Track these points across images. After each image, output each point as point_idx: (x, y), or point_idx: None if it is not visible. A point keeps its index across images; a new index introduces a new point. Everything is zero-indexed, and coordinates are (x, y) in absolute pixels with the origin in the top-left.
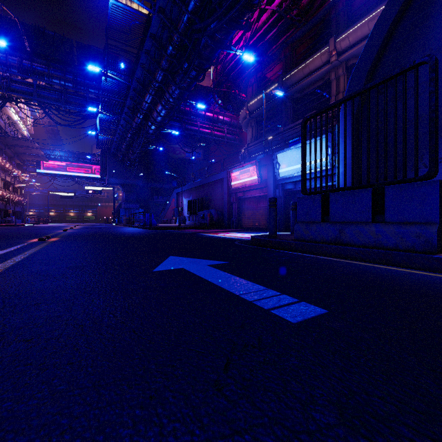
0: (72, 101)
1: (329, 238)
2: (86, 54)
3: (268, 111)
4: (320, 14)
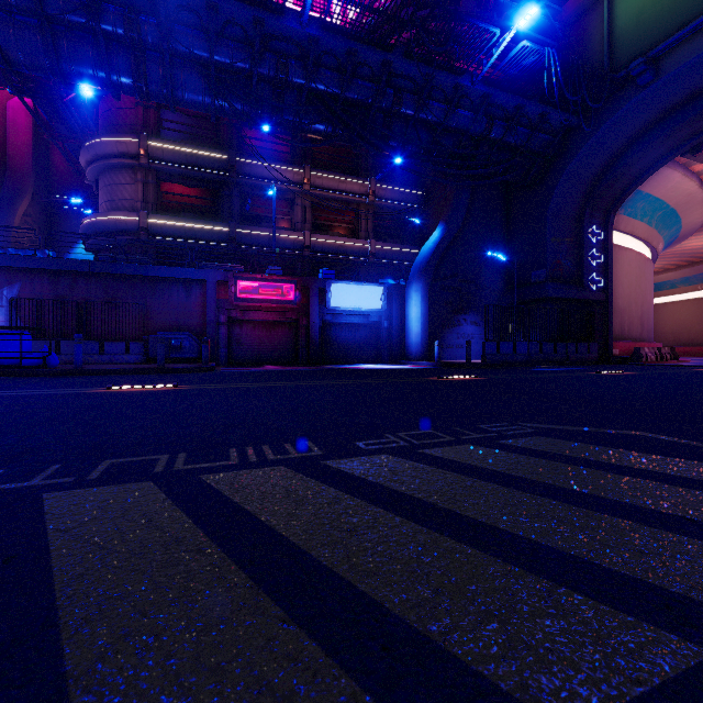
0: None
1: (502, 361)
2: None
3: (188, 178)
4: None
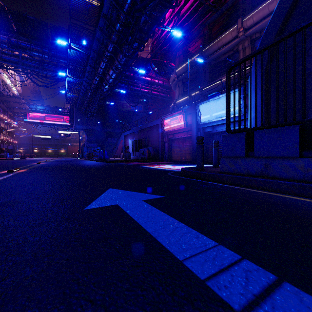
0: (47, 68)
1: (254, 171)
2: (58, 33)
3: (191, 75)
4: (230, 1)
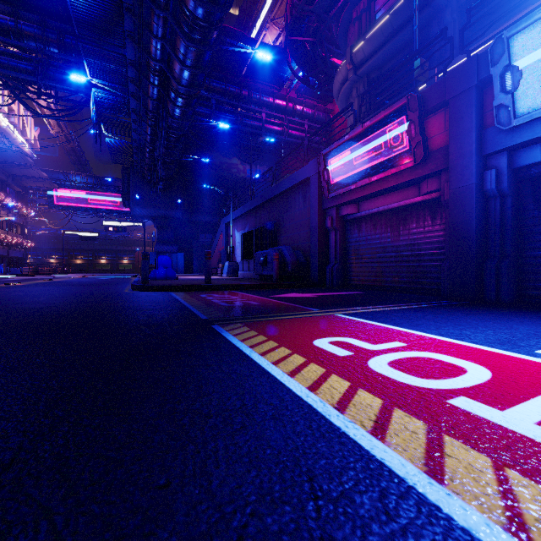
0: (56, 76)
1: None
2: None
3: (395, 55)
4: None
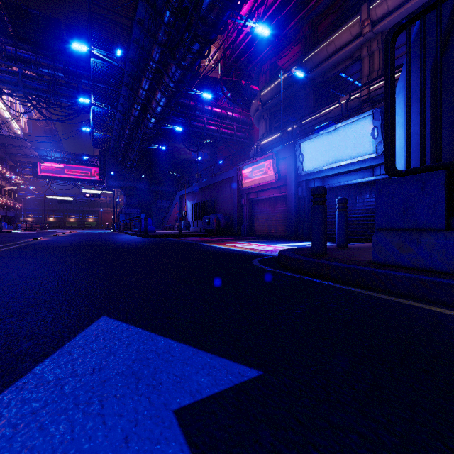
0: (62, 93)
1: None
2: (77, 38)
3: (284, 101)
4: None
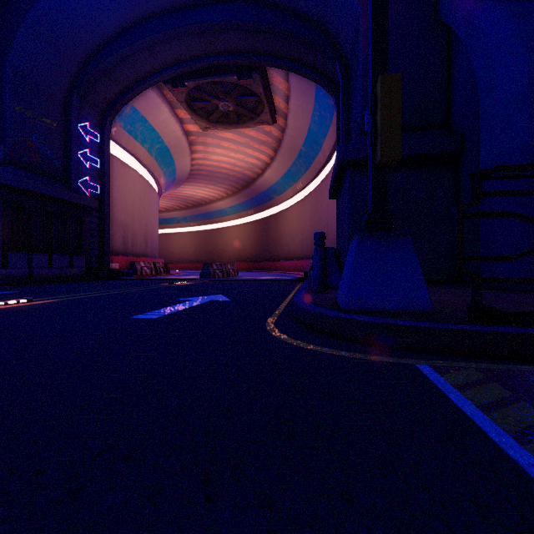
0: None
1: None
2: None
3: None
4: None
